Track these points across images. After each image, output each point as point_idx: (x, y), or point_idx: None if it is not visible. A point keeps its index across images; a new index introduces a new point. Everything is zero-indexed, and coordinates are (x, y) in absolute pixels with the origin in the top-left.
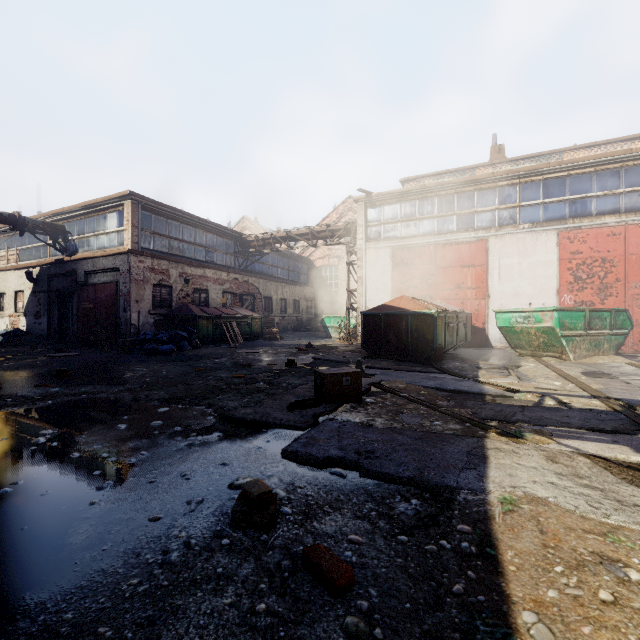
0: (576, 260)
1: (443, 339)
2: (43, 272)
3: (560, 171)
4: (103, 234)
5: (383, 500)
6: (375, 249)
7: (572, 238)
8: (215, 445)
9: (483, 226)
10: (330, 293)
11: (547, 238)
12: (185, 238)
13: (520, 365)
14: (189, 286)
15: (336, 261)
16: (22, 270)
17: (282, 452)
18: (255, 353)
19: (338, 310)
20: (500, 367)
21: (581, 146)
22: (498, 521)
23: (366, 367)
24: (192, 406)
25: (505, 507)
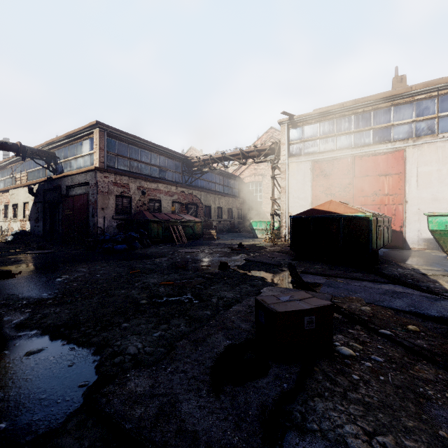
0: None
1: (375, 242)
2: (40, 188)
3: None
4: (80, 157)
5: None
6: (296, 163)
7: None
8: None
9: (400, 138)
10: (256, 203)
11: None
12: (142, 159)
13: None
14: (145, 197)
15: (260, 178)
16: (27, 187)
17: None
18: (193, 253)
19: (262, 216)
20: None
21: None
22: None
23: (301, 272)
24: (78, 346)
25: None
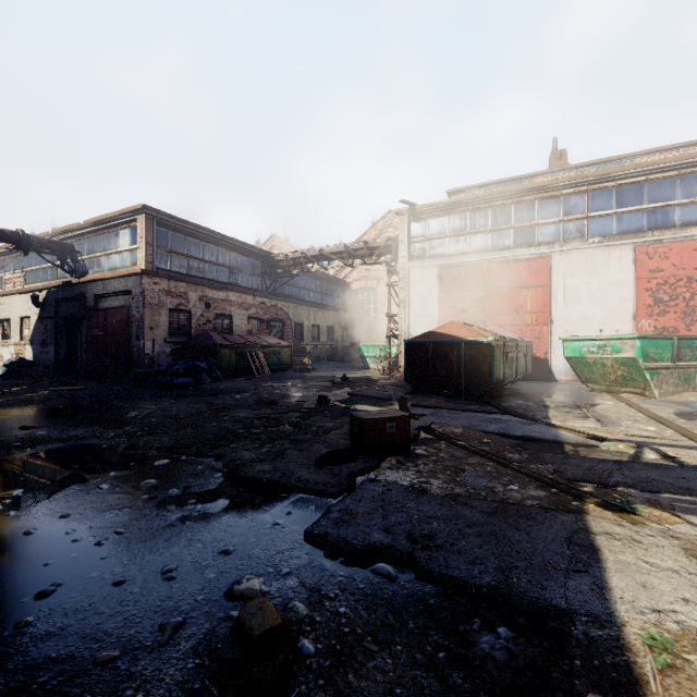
0: (656, 279)
1: (501, 372)
2: (50, 296)
3: (637, 176)
4: (115, 253)
5: (454, 626)
6: (419, 268)
7: (651, 253)
8: (218, 519)
9: (545, 241)
10: (368, 319)
11: (621, 254)
12: (206, 257)
13: (595, 403)
14: (210, 311)
15: (375, 283)
16: (28, 294)
17: (306, 534)
18: (282, 387)
19: (377, 338)
20: (571, 406)
21: (656, 149)
22: (656, 690)
23: (411, 405)
24: (198, 458)
25: (658, 657)
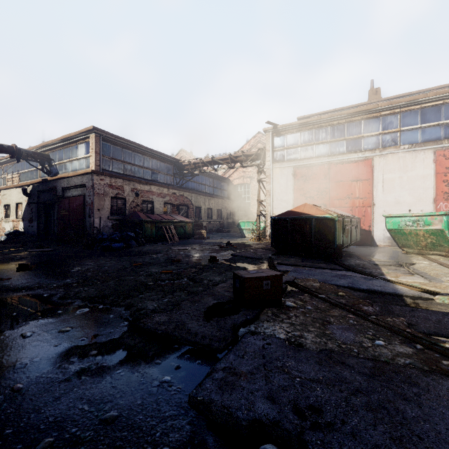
0: None
1: (341, 239)
2: (34, 189)
3: (436, 100)
4: (75, 160)
5: None
6: (280, 168)
7: (447, 155)
8: (112, 373)
9: (369, 148)
10: (244, 204)
11: (425, 156)
12: (136, 163)
13: (413, 262)
14: (139, 198)
15: (249, 180)
16: (21, 188)
17: (190, 399)
18: (186, 250)
19: (250, 217)
20: (395, 264)
21: (445, 86)
22: None
23: (277, 263)
24: (112, 307)
25: None
